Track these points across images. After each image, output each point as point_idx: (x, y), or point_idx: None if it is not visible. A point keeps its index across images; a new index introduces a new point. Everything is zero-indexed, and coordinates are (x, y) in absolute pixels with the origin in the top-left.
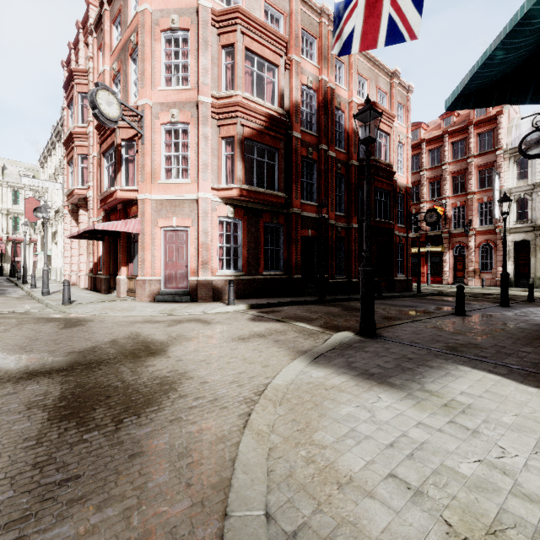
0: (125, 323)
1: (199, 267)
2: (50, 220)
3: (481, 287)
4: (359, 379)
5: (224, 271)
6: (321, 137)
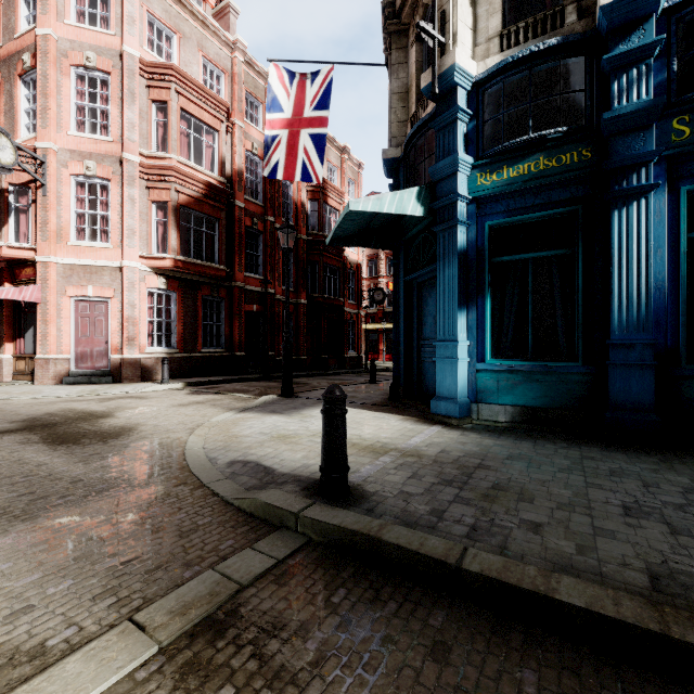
0: (43, 403)
1: (124, 344)
2: None
3: None
4: (265, 413)
5: (154, 348)
6: (268, 208)
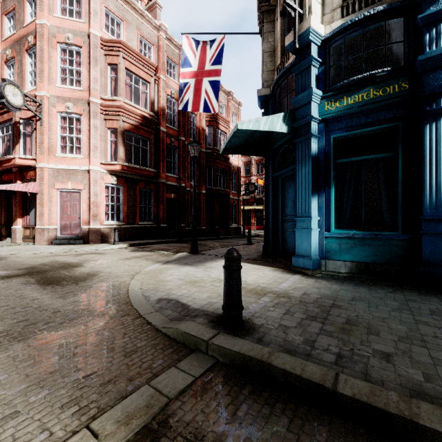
0: (39, 257)
1: (90, 219)
2: None
3: None
4: (180, 265)
5: (109, 221)
6: (181, 132)
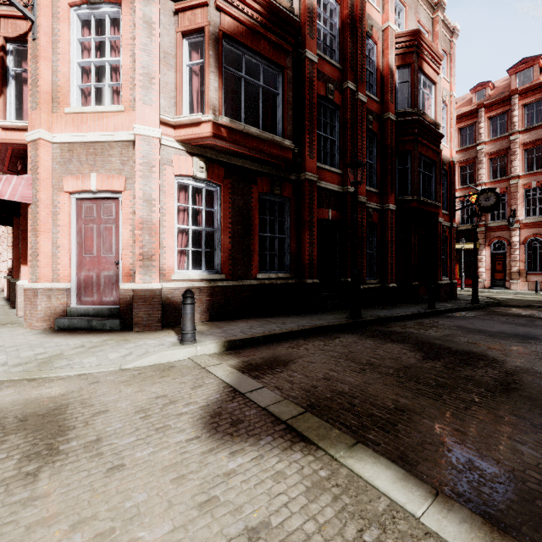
0: None
1: (135, 266)
2: None
3: (532, 292)
4: None
5: (187, 272)
6: (347, 71)
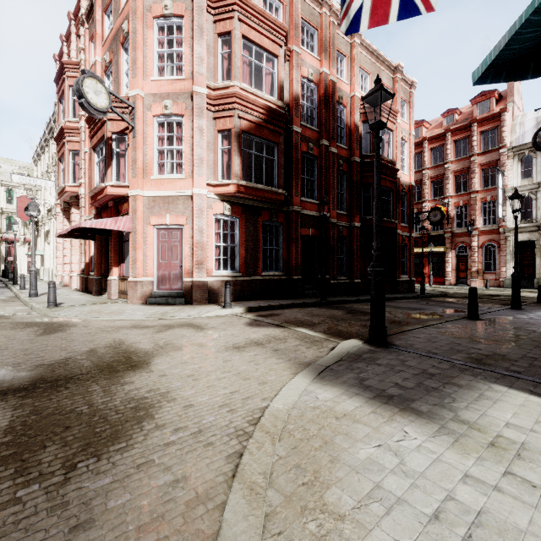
0: (110, 329)
1: (194, 268)
2: (42, 219)
3: (484, 288)
4: (375, 403)
5: (220, 271)
6: (323, 133)
